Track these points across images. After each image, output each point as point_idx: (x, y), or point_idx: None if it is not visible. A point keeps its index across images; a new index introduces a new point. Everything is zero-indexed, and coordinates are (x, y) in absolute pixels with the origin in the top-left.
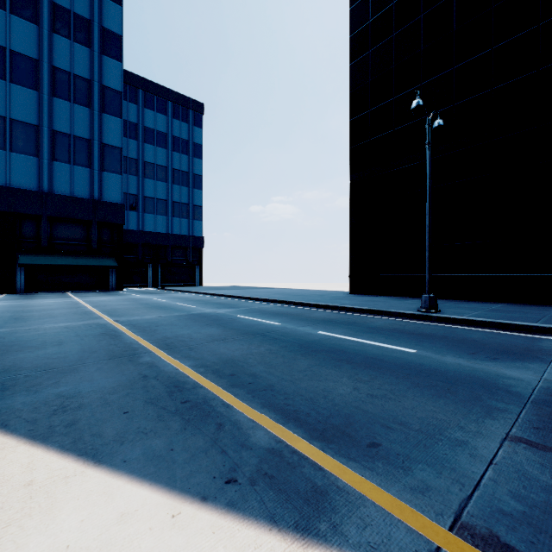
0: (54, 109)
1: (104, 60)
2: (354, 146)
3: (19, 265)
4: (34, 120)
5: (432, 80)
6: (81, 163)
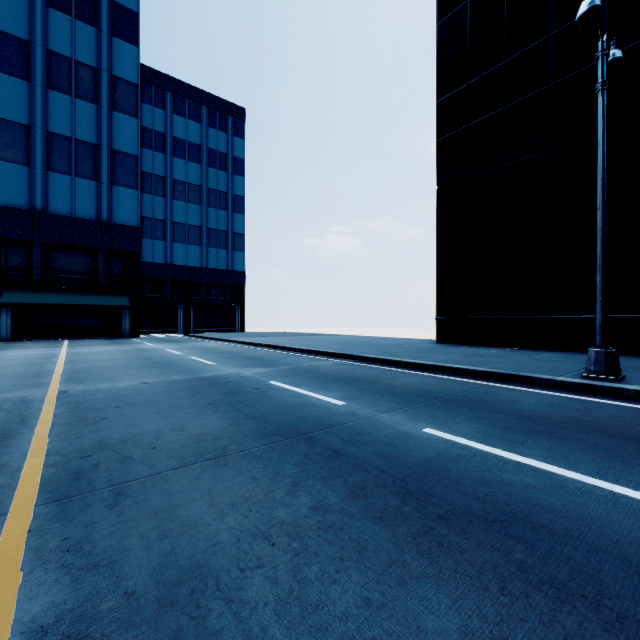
0: (50, 104)
1: (115, 44)
2: (443, 136)
3: None
4: (23, 118)
5: (568, 26)
6: (85, 174)
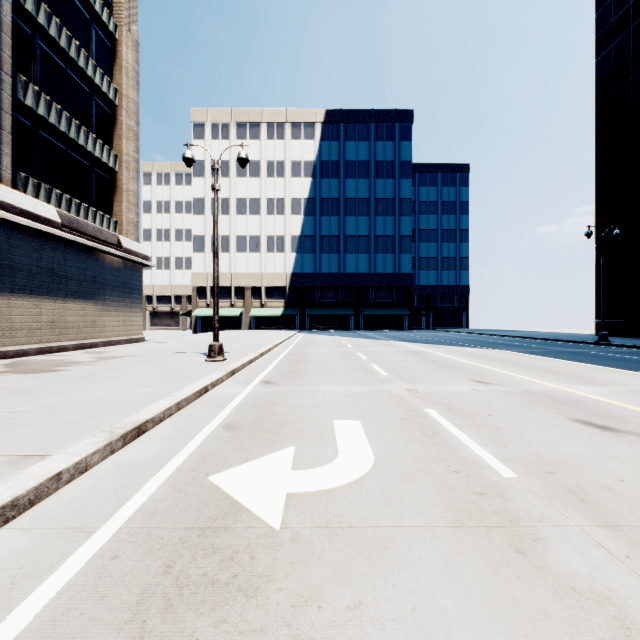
0: (376, 223)
1: (401, 182)
2: (598, 216)
3: (364, 315)
4: (367, 233)
5: None
6: (389, 251)
